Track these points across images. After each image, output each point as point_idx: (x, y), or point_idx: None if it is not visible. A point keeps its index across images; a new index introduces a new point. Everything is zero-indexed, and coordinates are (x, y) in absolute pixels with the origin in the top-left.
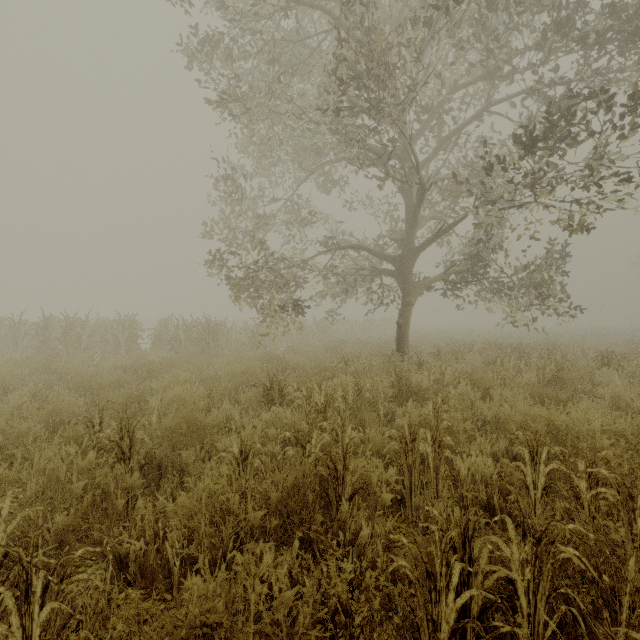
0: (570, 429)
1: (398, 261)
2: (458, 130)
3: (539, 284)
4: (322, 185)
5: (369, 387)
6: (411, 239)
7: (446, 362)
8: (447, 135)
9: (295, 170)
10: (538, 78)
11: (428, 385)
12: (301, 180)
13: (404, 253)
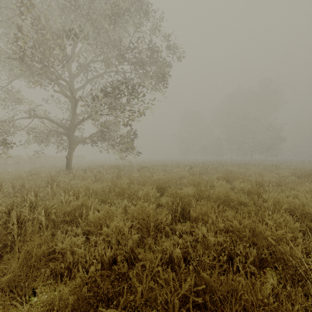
0: (93, 187)
1: (67, 129)
2: (94, 78)
3: (125, 143)
4: (28, 83)
5: (32, 184)
6: (73, 120)
7: (76, 172)
8: (89, 79)
9: (7, 72)
10: (117, 70)
11: (66, 181)
12: (14, 77)
13: (70, 126)
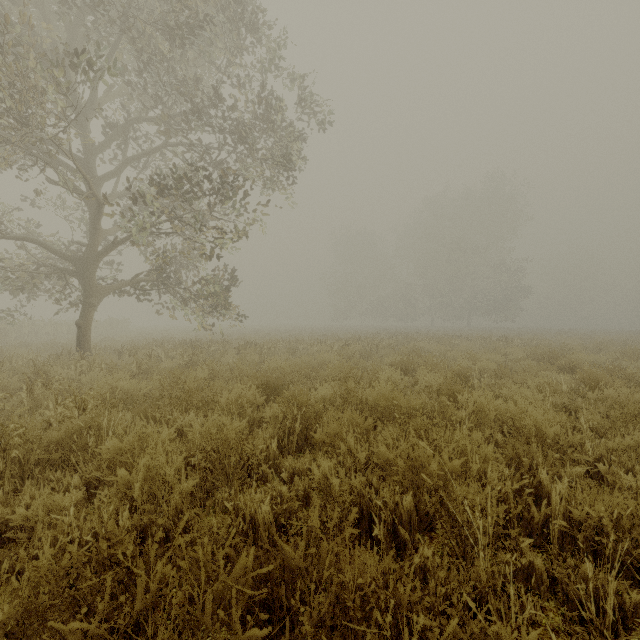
0: (128, 389)
1: (80, 263)
2: (141, 156)
3: (210, 293)
4: None
5: None
6: (94, 244)
7: (95, 356)
8: (131, 157)
9: None
10: (191, 142)
11: (72, 377)
12: None
13: (86, 256)
